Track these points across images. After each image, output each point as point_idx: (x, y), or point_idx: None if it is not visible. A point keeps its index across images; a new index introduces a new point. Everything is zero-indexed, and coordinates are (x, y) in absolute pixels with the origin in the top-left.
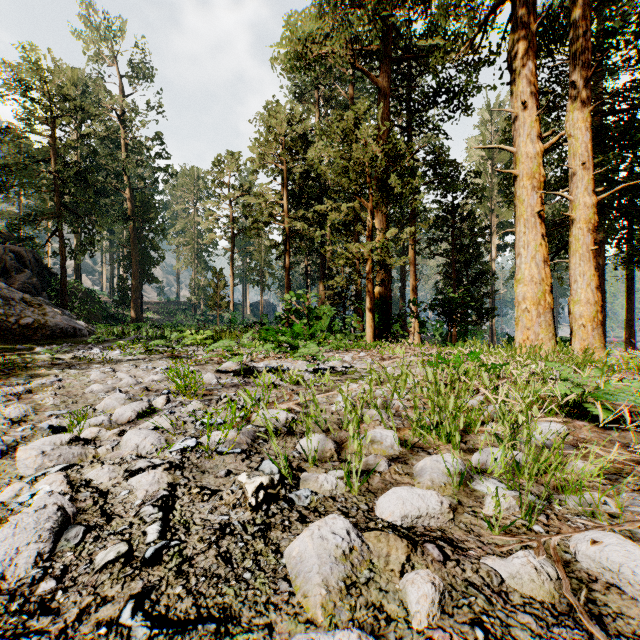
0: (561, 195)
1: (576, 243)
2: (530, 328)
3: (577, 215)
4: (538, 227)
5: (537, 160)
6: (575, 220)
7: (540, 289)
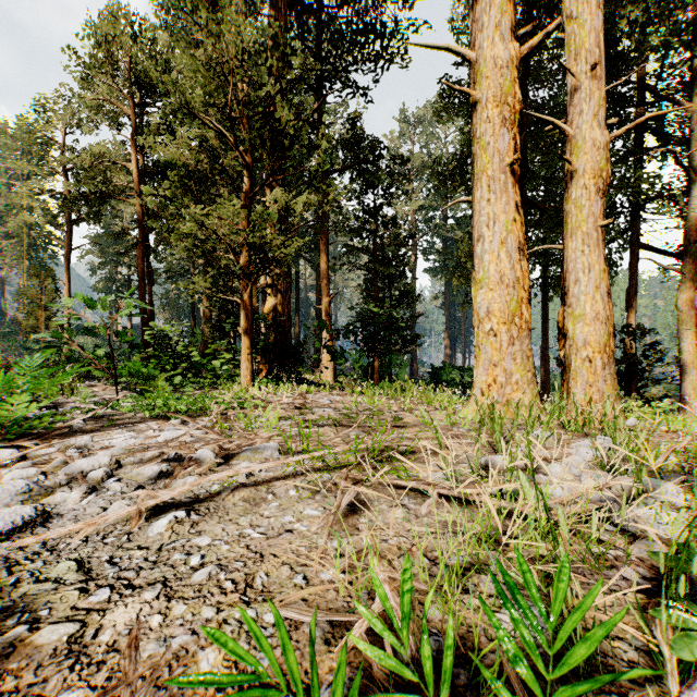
0: (556, 125)
1: (577, 213)
2: (498, 363)
3: (580, 163)
4: (510, 191)
5: (511, 72)
6: (576, 172)
7: (514, 296)
